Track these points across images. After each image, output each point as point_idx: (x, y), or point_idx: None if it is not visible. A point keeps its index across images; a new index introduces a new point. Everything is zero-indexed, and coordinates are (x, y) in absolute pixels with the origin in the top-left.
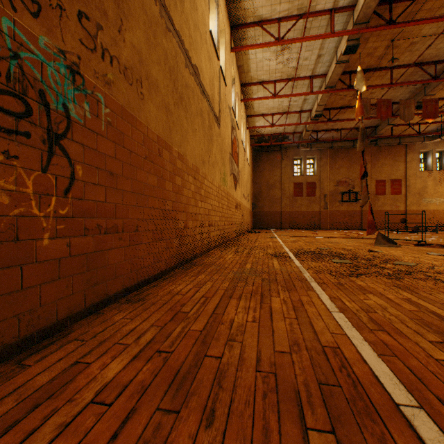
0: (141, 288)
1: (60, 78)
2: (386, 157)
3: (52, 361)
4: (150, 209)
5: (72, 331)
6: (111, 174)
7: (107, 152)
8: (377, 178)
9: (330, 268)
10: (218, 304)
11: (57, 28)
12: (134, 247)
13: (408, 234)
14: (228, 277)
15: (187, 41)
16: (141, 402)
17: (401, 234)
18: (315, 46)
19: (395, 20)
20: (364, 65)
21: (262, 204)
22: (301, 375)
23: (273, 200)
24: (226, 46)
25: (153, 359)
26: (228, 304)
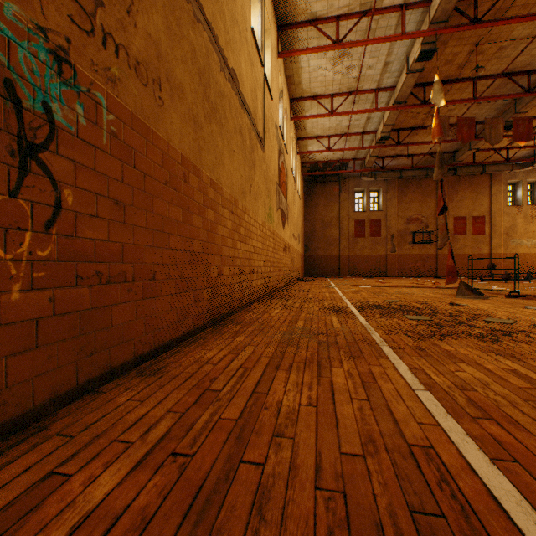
0: (160, 356)
1: (38, 65)
2: (467, 189)
3: (16, 471)
4: (173, 250)
5: (55, 421)
6: (116, 203)
7: (111, 174)
8: (456, 215)
9: (405, 326)
10: (260, 379)
11: None
12: (149, 301)
13: (495, 282)
14: (274, 340)
15: (222, 37)
16: None
17: (486, 283)
18: (381, 52)
19: (480, 18)
20: (441, 75)
21: (316, 246)
22: (383, 496)
23: (329, 242)
24: (272, 49)
25: (165, 468)
26: (274, 379)
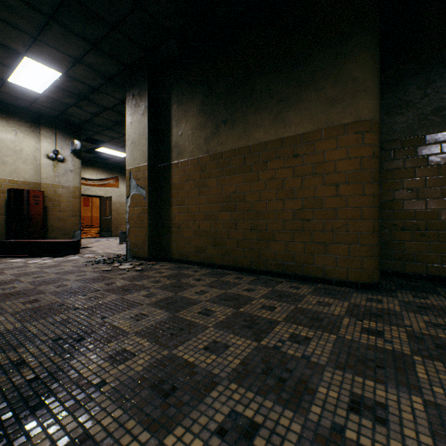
0: None
1: None
2: None
3: None
4: None
5: None
6: None
7: None
8: None
9: None
10: None
11: None
12: None
13: (88, 229)
14: None
15: None
16: None
17: None
18: None
19: None
20: None
21: None
22: None
23: None
24: None
25: None
26: None
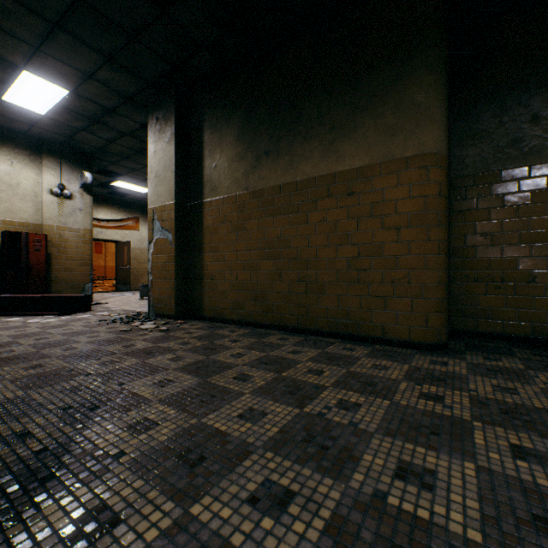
0: None
1: None
2: None
3: None
4: None
5: None
6: None
7: None
8: None
9: None
10: None
11: None
12: None
13: (101, 281)
14: None
15: None
16: None
17: None
18: None
19: None
20: None
21: None
22: None
23: None
24: None
25: None
26: None
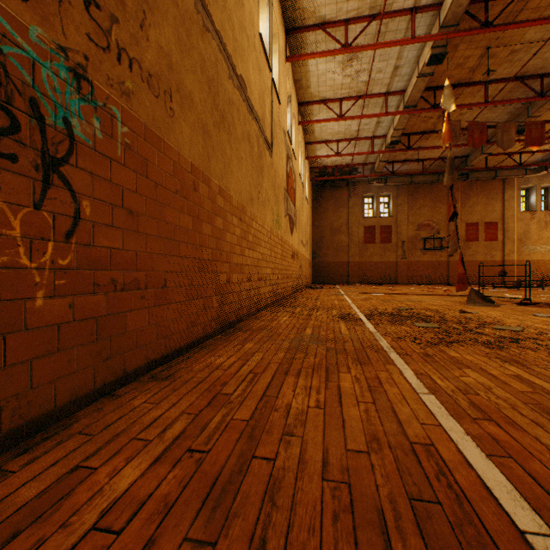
0: (171, 361)
1: (59, 83)
2: (479, 195)
3: (44, 464)
4: (183, 258)
5: (75, 422)
6: (130, 213)
7: (125, 184)
8: (468, 221)
9: (413, 334)
10: (270, 383)
11: (56, 16)
12: (161, 308)
13: (507, 290)
14: (283, 346)
15: (231, 45)
16: (162, 528)
17: (498, 291)
18: (391, 55)
19: (491, 22)
20: (452, 79)
21: (325, 253)
22: (384, 486)
23: (338, 248)
24: (280, 54)
25: (182, 462)
26: (283, 383)
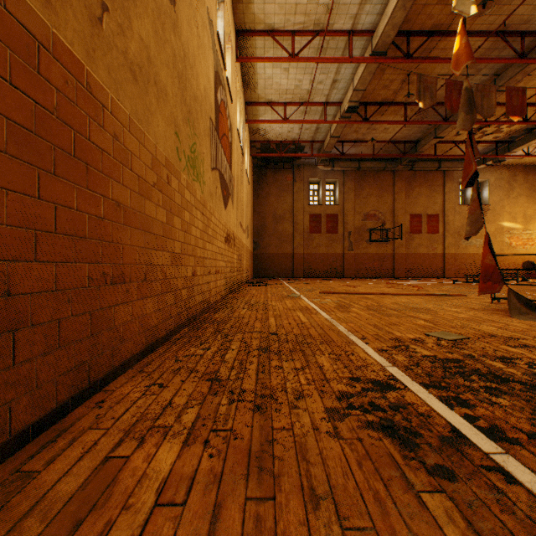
0: None
1: None
2: (422, 186)
3: None
4: None
5: None
6: None
7: None
8: (412, 212)
9: None
10: None
11: None
12: None
13: (470, 284)
14: None
15: None
16: None
17: (465, 286)
18: None
19: None
20: (430, 22)
21: (267, 243)
22: None
23: (282, 238)
24: None
25: None
26: None
